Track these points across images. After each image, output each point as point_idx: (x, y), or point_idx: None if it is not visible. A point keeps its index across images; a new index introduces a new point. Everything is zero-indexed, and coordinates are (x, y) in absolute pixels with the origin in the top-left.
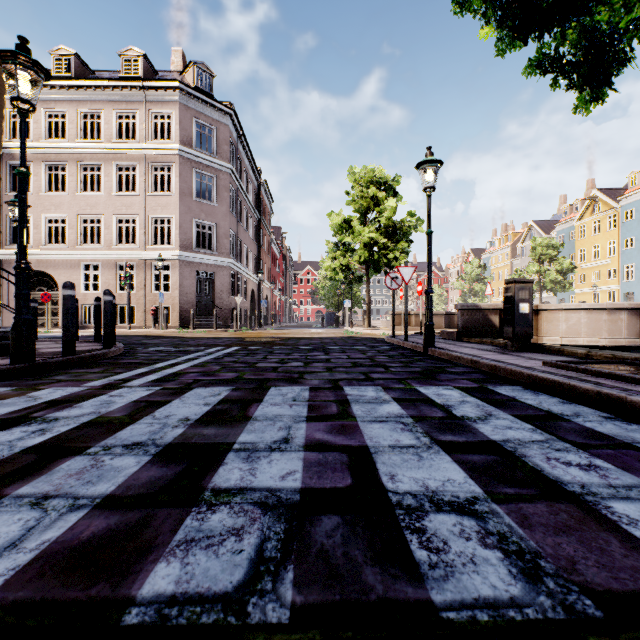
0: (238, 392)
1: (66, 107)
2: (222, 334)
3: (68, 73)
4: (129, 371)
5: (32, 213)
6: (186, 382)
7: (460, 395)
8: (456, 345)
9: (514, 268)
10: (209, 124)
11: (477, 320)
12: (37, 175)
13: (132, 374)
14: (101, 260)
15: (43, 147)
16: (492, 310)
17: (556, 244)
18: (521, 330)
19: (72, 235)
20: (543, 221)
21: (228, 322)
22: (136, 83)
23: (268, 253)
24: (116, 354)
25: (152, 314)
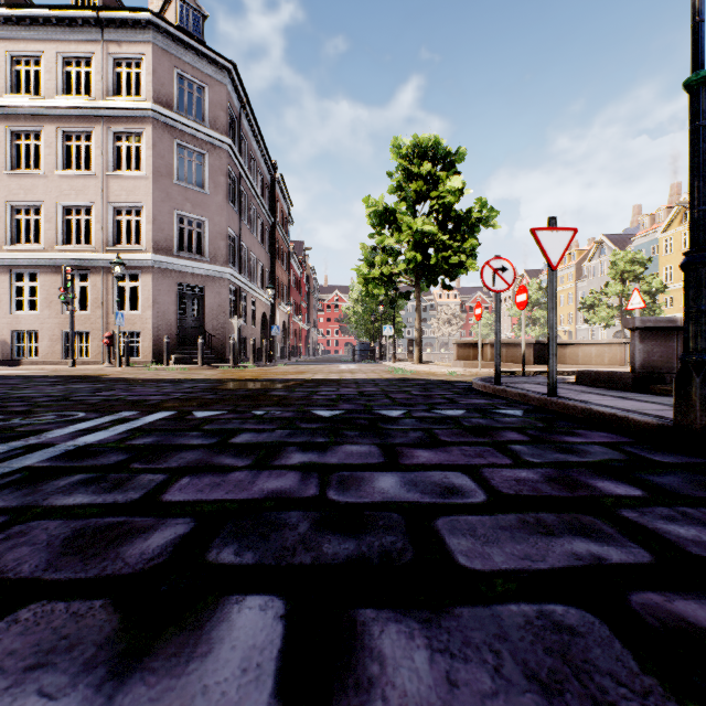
0: None
1: None
2: (203, 373)
3: None
4: None
5: None
6: None
7: None
8: None
9: (579, 291)
10: (198, 80)
11: (672, 350)
12: None
13: None
14: (40, 266)
15: None
16: None
17: (642, 259)
18: None
19: None
20: (615, 235)
21: (225, 355)
22: (89, 13)
23: (286, 269)
24: None
25: (106, 343)
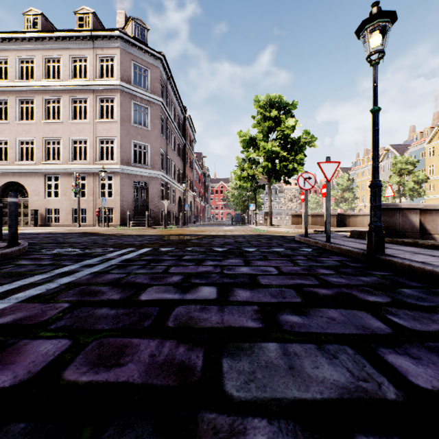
0: None
1: (34, 54)
2: (150, 231)
3: (36, 29)
4: None
5: (9, 137)
6: None
7: None
8: (397, 249)
9: None
10: (144, 66)
11: (396, 220)
12: (12, 108)
13: None
14: (60, 173)
15: (16, 85)
16: (412, 209)
17: (413, 161)
18: None
19: (38, 154)
20: (397, 145)
21: (159, 221)
22: (86, 33)
23: (192, 170)
24: None
25: (97, 215)
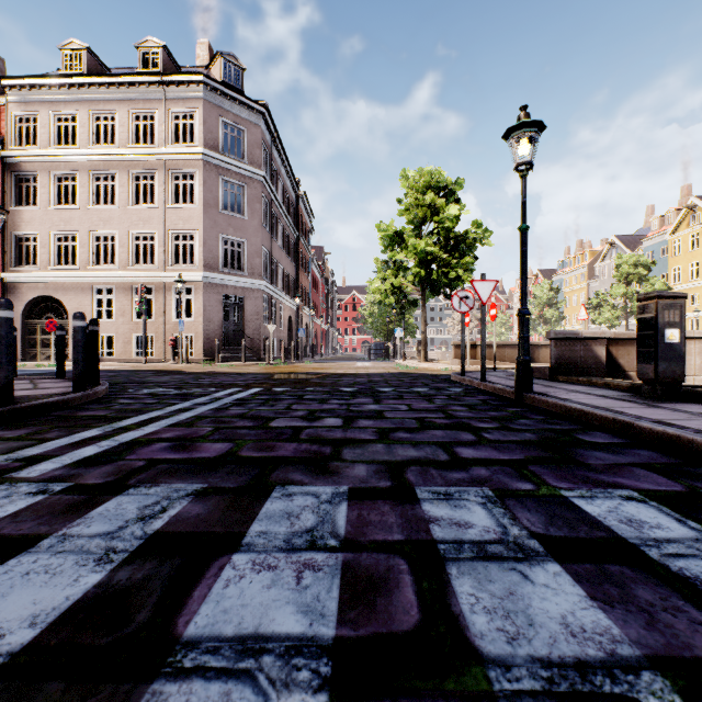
0: (203, 504)
1: (77, 108)
2: (250, 369)
3: (79, 70)
4: (65, 436)
5: (39, 230)
6: (129, 468)
7: (684, 527)
8: (558, 388)
9: (592, 291)
10: (238, 124)
11: (576, 353)
12: (45, 187)
13: (61, 444)
14: (115, 283)
15: (51, 155)
16: (597, 339)
17: (646, 261)
18: (668, 369)
19: (83, 255)
20: (627, 236)
21: (260, 354)
22: (154, 78)
23: (308, 276)
24: (88, 400)
25: (171, 345)
